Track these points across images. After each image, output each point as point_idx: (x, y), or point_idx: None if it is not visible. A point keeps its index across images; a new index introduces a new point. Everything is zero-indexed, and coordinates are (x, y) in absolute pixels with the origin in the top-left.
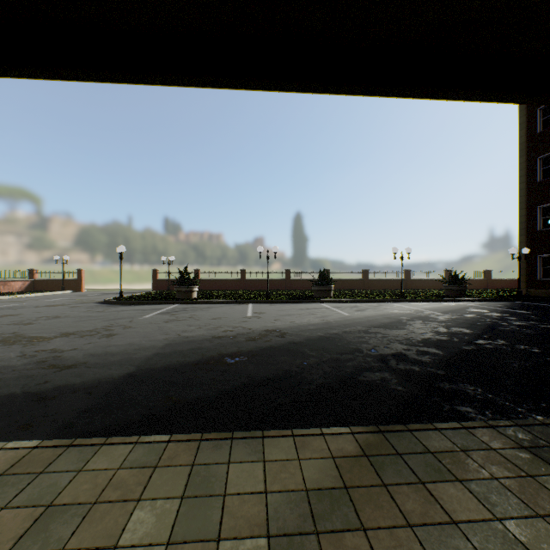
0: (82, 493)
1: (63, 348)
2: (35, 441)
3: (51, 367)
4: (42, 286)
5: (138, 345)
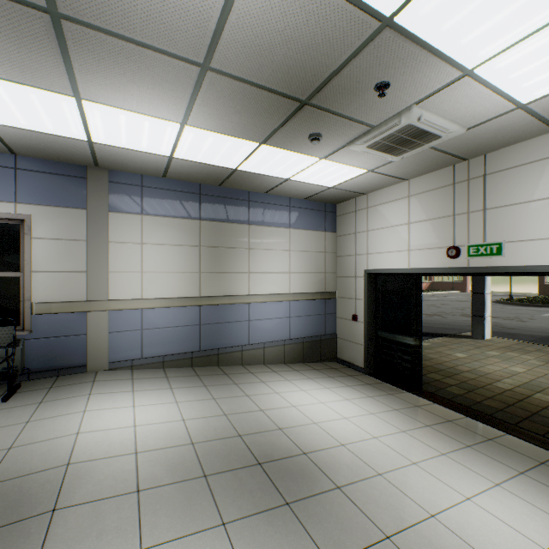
0: (547, 350)
1: (498, 322)
2: (521, 341)
3: (502, 327)
4: (436, 286)
5: (546, 327)
